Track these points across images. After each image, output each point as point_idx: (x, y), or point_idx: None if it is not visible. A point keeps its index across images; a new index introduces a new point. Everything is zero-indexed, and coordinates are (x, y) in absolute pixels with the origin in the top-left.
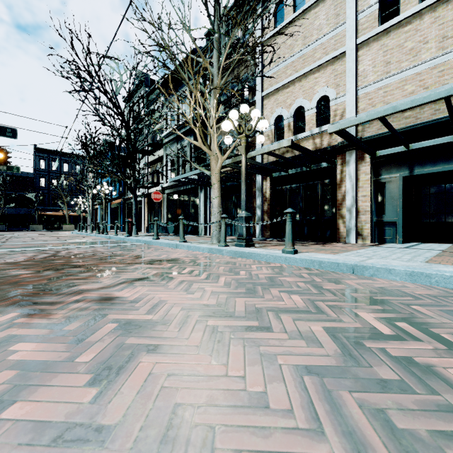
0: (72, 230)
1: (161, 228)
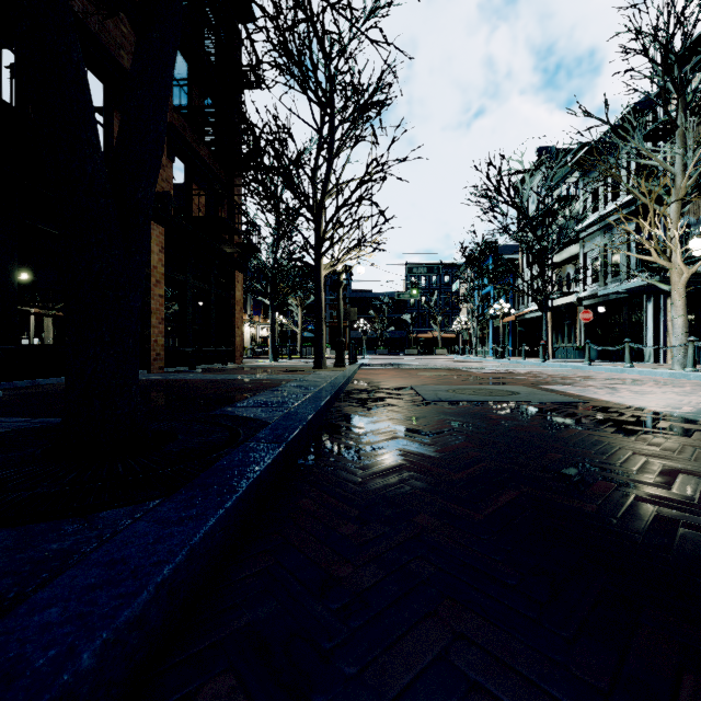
0: (445, 355)
1: (576, 353)
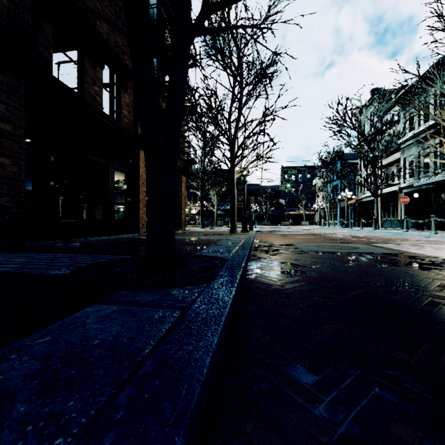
0: (307, 225)
1: (398, 224)
